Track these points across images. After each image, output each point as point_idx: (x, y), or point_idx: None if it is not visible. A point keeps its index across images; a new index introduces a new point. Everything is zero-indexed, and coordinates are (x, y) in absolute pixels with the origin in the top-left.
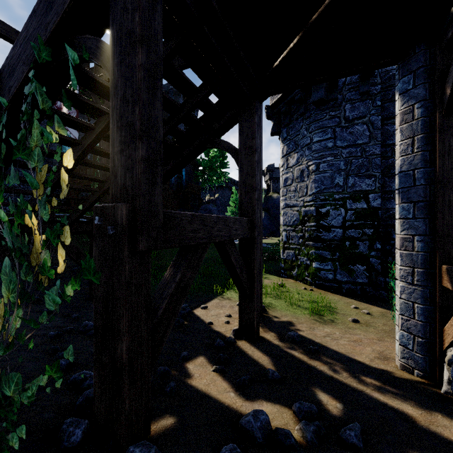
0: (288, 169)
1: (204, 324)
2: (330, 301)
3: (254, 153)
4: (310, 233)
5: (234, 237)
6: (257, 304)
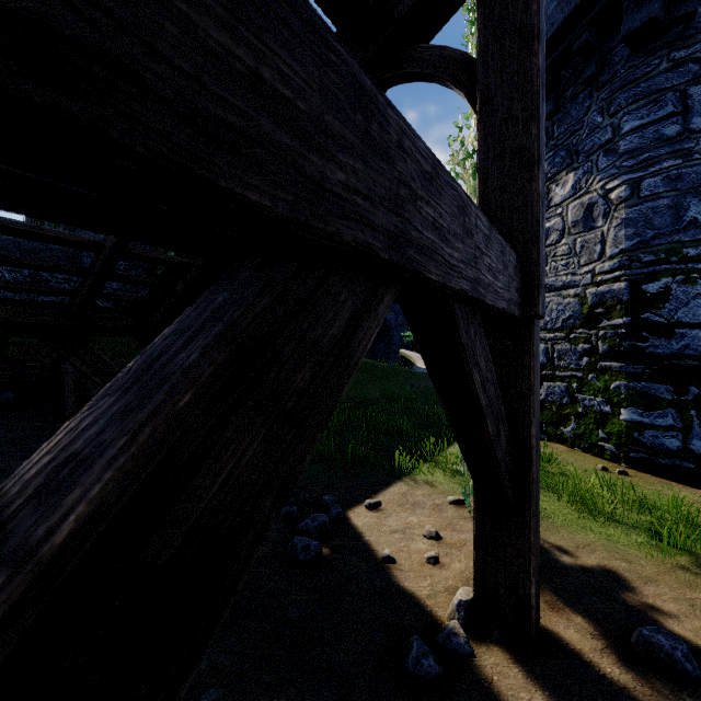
0: (550, 211)
1: (373, 561)
2: (693, 507)
3: (534, 44)
4: (612, 342)
5: (487, 296)
6: (535, 530)
